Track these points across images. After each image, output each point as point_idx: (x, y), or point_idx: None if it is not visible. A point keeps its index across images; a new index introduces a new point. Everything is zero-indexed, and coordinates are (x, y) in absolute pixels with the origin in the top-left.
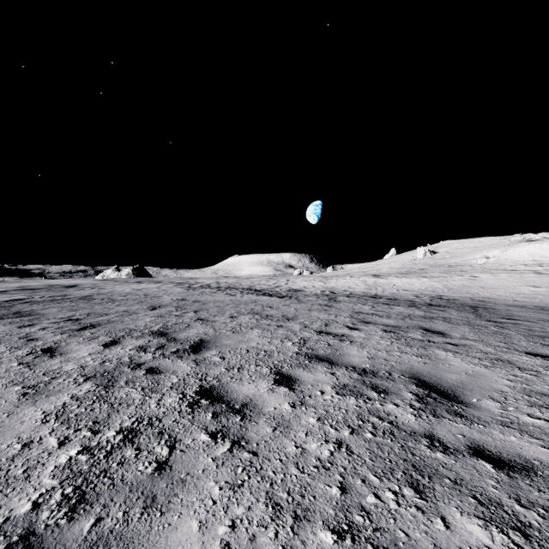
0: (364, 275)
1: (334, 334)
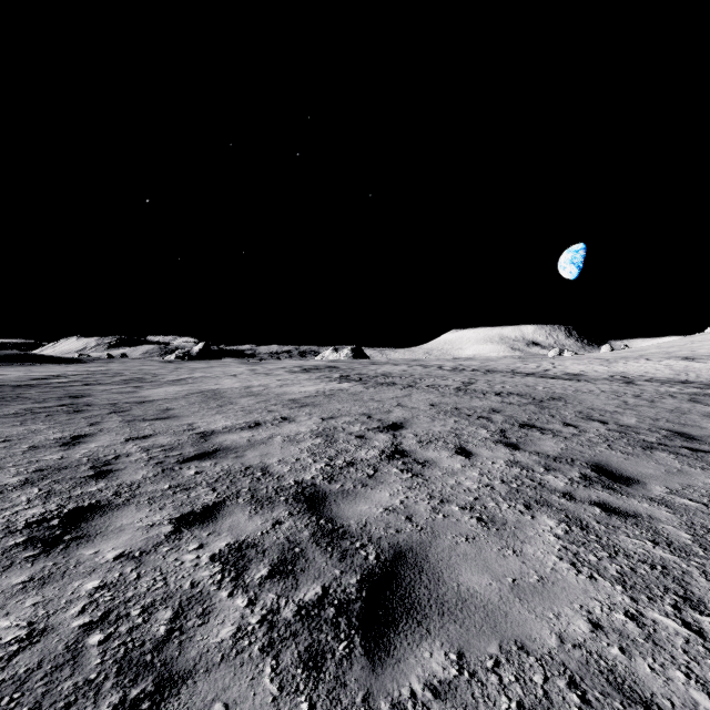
0: (669, 358)
1: (647, 400)
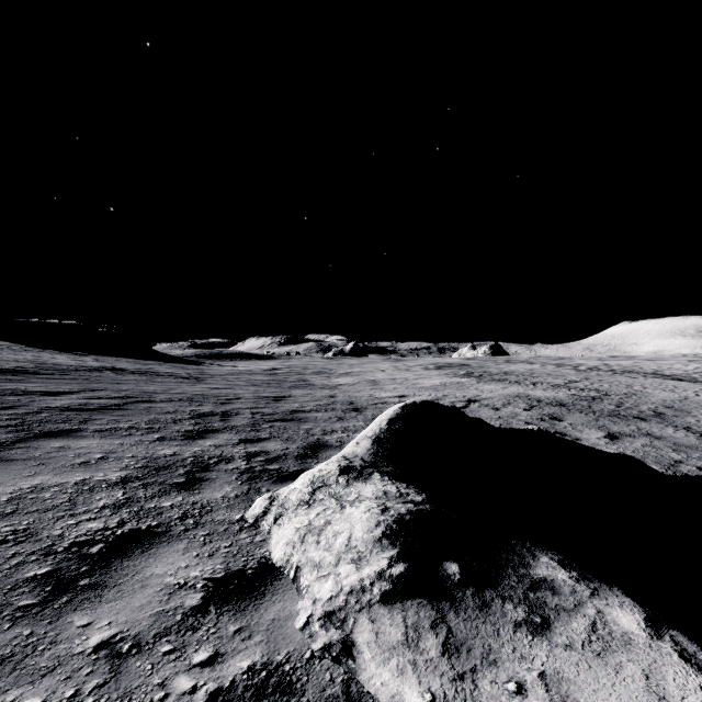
0: None
1: None
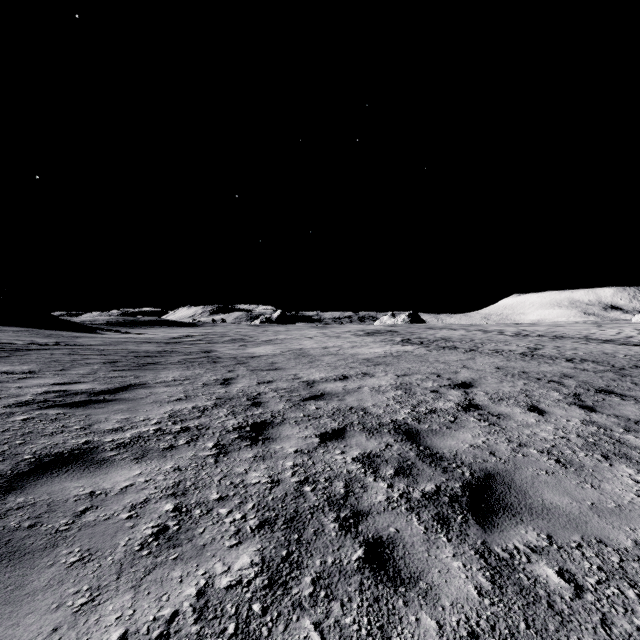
0: None
1: None
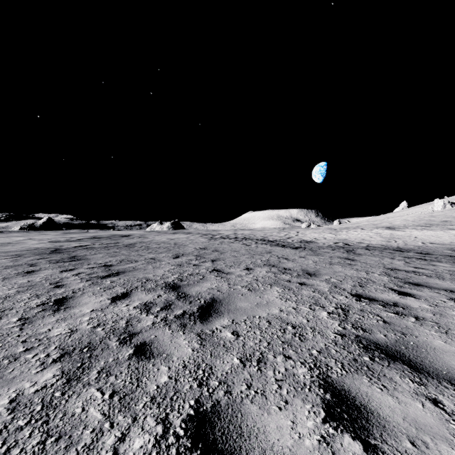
0: (377, 228)
1: (382, 302)
